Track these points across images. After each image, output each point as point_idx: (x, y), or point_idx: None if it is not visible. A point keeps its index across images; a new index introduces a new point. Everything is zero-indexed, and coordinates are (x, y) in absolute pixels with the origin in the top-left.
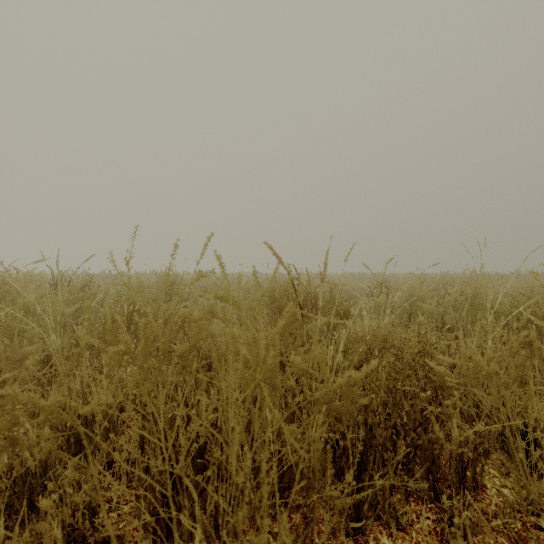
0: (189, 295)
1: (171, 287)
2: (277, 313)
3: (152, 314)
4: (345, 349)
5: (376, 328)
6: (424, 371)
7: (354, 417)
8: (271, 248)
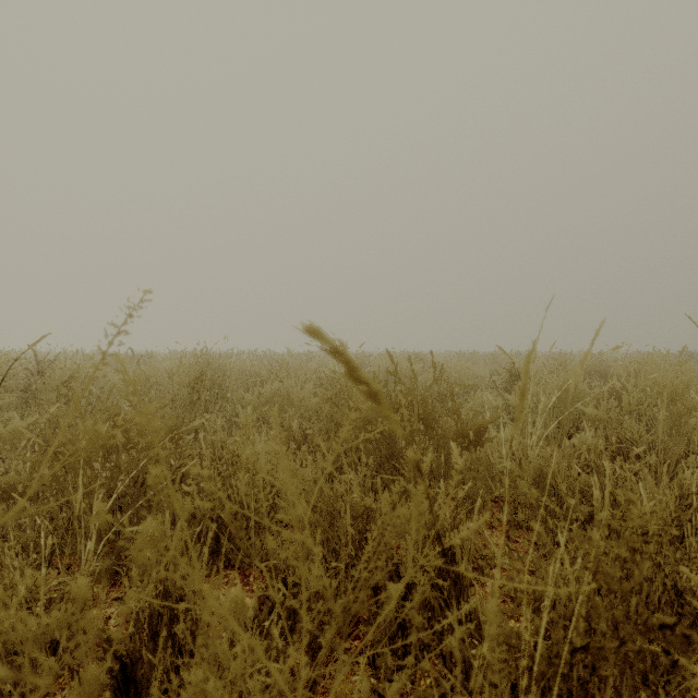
0: (227, 392)
1: (199, 380)
2: (360, 430)
3: (150, 434)
4: (507, 545)
5: (516, 448)
6: (659, 575)
7: (526, 690)
8: (337, 351)
